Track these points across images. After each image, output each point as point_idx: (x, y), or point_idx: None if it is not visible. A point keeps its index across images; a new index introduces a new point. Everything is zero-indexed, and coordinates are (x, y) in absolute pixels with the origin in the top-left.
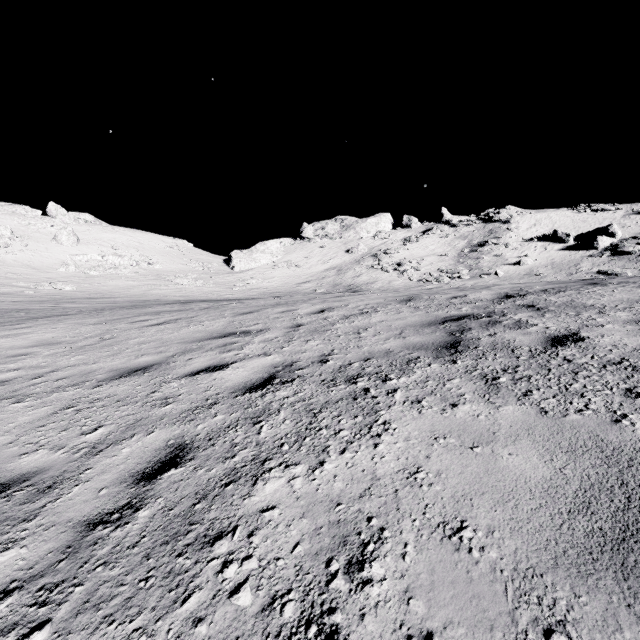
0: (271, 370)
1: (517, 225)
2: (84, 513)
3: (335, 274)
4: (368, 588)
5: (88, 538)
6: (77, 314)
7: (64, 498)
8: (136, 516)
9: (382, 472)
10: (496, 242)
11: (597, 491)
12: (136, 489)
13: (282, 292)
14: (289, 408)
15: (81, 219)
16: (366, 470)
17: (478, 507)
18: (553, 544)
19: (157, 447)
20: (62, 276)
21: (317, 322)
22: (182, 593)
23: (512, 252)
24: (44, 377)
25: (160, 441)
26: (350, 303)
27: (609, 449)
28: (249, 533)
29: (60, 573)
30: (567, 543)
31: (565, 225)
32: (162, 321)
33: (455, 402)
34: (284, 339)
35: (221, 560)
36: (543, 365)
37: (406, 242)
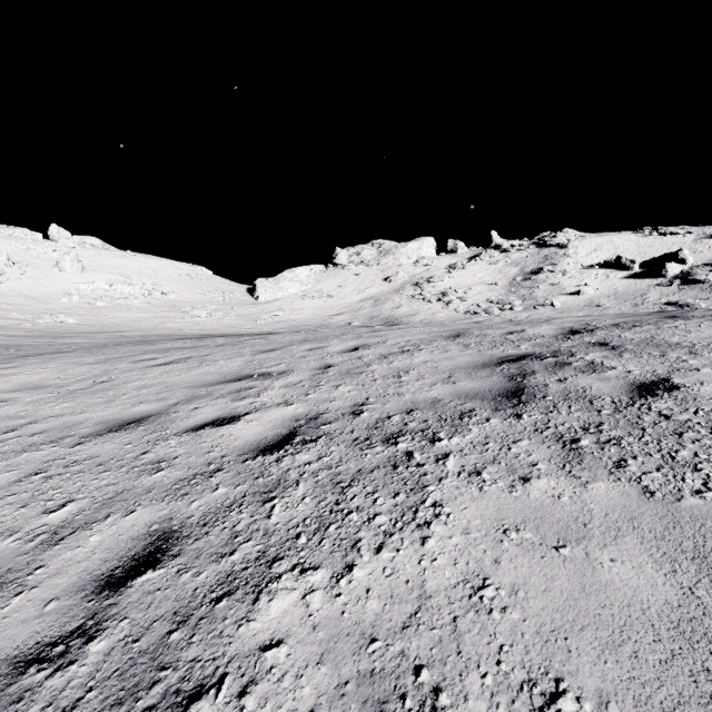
0: (292, 424)
1: (575, 250)
2: (17, 642)
3: (372, 305)
4: None
5: (12, 688)
6: (74, 351)
7: None
8: (86, 650)
9: (434, 585)
10: (552, 269)
11: None
12: (95, 603)
13: (312, 325)
14: (310, 479)
15: (87, 243)
16: (411, 581)
17: (578, 654)
18: None
19: (135, 535)
20: (64, 307)
21: (350, 362)
22: None
23: (570, 280)
24: (18, 431)
25: (140, 525)
26: (389, 339)
27: None
28: (241, 689)
29: None
30: None
31: (629, 250)
32: (170, 360)
33: (526, 475)
34: (310, 383)
35: None
36: (634, 422)
37: (451, 269)
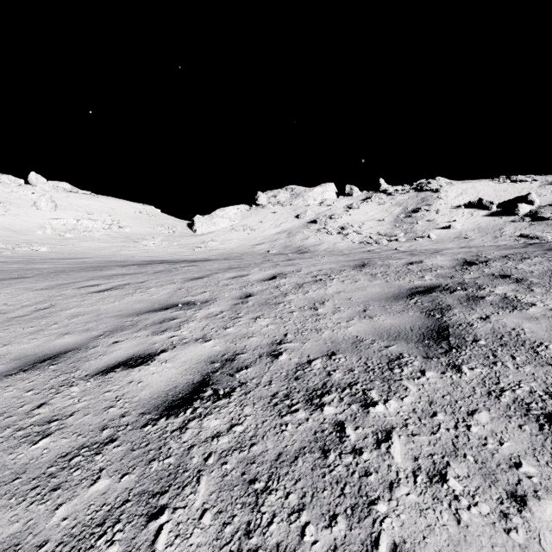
0: (206, 368)
1: (446, 194)
2: None
3: (286, 237)
4: None
5: None
6: (33, 277)
7: None
8: None
9: None
10: (428, 209)
11: None
12: None
13: (238, 253)
14: (216, 469)
15: (60, 187)
16: None
17: None
18: None
19: None
20: (39, 238)
21: (268, 291)
22: None
23: (442, 218)
24: None
25: None
26: (302, 268)
27: None
28: None
29: None
30: None
31: (488, 194)
32: (110, 286)
33: (515, 488)
34: (230, 315)
35: None
36: None
37: (348, 209)
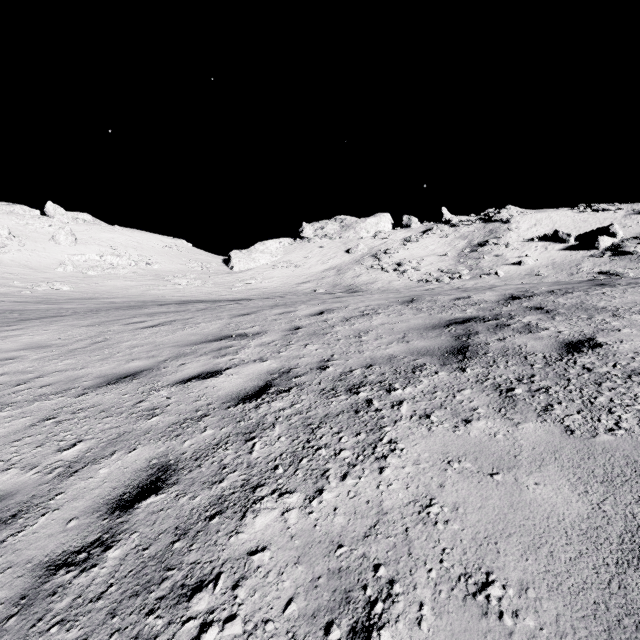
0: (267, 377)
1: (517, 225)
2: (47, 551)
3: (335, 274)
4: None
5: (47, 585)
6: (71, 315)
7: (28, 531)
8: (105, 557)
9: (389, 504)
10: (496, 242)
11: None
12: (109, 521)
13: (281, 292)
14: (285, 422)
15: (79, 219)
16: (371, 501)
17: (505, 554)
18: (603, 609)
19: (138, 468)
20: (60, 276)
21: (316, 324)
22: None
23: (512, 252)
24: (28, 383)
25: (142, 460)
26: (350, 304)
27: None
28: (234, 583)
29: (8, 634)
30: (621, 608)
31: (566, 225)
32: (157, 323)
33: (468, 417)
34: (282, 343)
35: (199, 621)
36: (561, 374)
37: (406, 242)
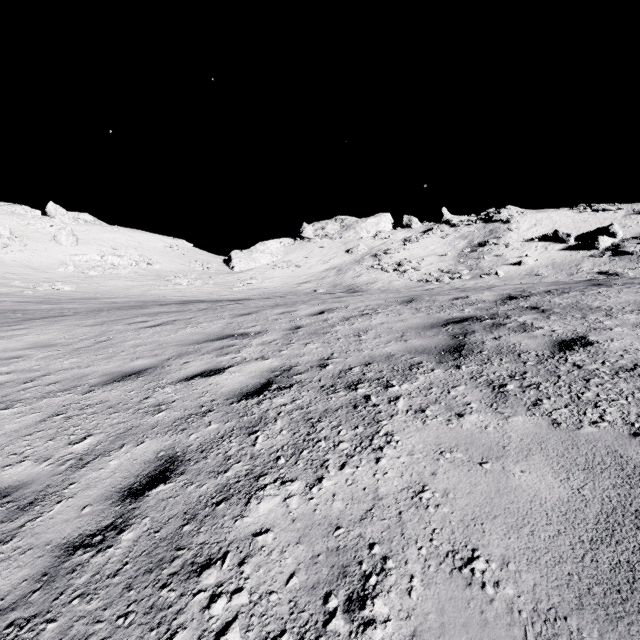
0: (268, 375)
1: (517, 225)
2: (64, 534)
3: (335, 274)
4: (370, 630)
5: (66, 564)
6: (74, 315)
7: (45, 517)
8: (119, 539)
9: (385, 491)
10: (496, 242)
11: (620, 516)
12: (121, 507)
13: (282, 292)
14: (286, 417)
15: (80, 219)
16: (367, 488)
17: (490, 533)
18: (576, 579)
19: (146, 459)
20: (61, 276)
21: (316, 324)
22: (164, 633)
23: (513, 252)
24: (35, 381)
25: (150, 452)
26: (350, 304)
27: (630, 467)
28: (240, 561)
29: (33, 606)
30: (591, 578)
31: (566, 225)
32: (159, 322)
33: (461, 412)
34: (282, 342)
35: (208, 593)
36: (552, 371)
37: (406, 242)
